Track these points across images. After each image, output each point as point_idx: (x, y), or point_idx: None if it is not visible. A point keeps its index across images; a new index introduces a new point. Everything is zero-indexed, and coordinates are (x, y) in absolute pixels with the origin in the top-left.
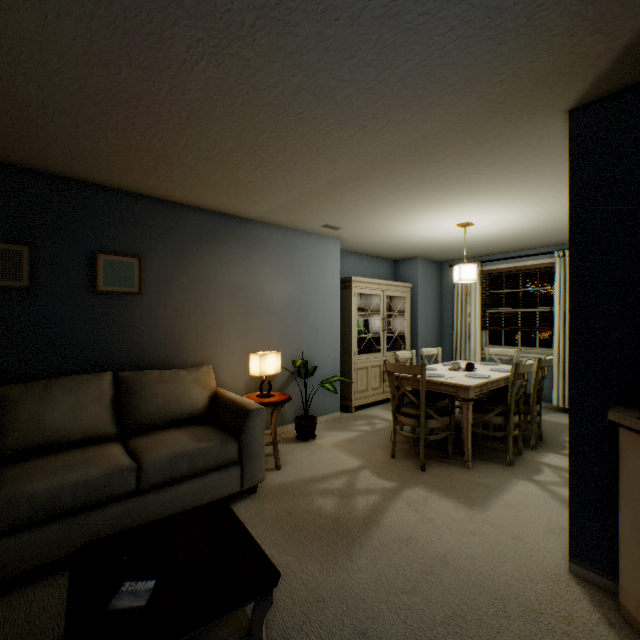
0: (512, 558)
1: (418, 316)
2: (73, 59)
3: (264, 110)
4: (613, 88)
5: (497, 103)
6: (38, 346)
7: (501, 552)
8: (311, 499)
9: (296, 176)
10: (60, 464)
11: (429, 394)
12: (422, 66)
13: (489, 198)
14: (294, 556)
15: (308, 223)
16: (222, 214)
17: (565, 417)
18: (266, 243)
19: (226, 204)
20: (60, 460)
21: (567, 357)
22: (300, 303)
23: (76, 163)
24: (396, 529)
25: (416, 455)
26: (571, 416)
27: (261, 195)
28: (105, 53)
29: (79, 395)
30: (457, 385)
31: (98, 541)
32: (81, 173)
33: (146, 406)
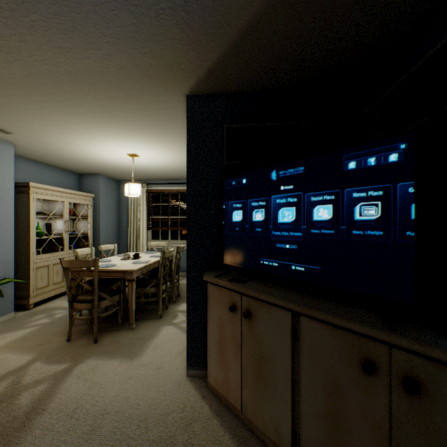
0: (156, 384)
1: (101, 220)
2: None
3: None
4: (206, 91)
5: (144, 69)
6: None
7: (149, 383)
8: None
9: None
10: None
11: (106, 280)
12: (77, 2)
13: (147, 139)
14: None
15: None
16: None
17: None
18: None
19: None
20: None
21: None
22: None
23: None
24: (63, 407)
25: (92, 332)
26: (188, 281)
27: None
28: None
29: None
30: (125, 271)
31: None
32: None
33: None
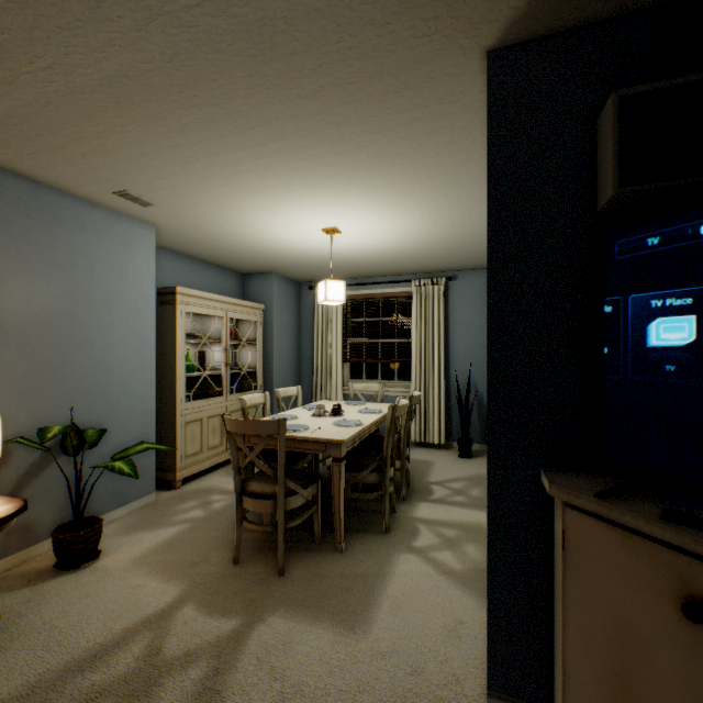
0: None
1: (273, 346)
2: None
3: None
4: (545, 26)
5: None
6: None
7: None
8: None
9: (13, 33)
10: None
11: (289, 451)
12: None
13: (365, 193)
14: None
15: (85, 181)
16: None
17: (423, 452)
18: None
19: None
20: None
21: (423, 389)
22: (72, 321)
23: None
24: None
25: (272, 548)
26: (491, 488)
27: None
28: None
29: None
30: (327, 441)
31: None
32: None
33: None
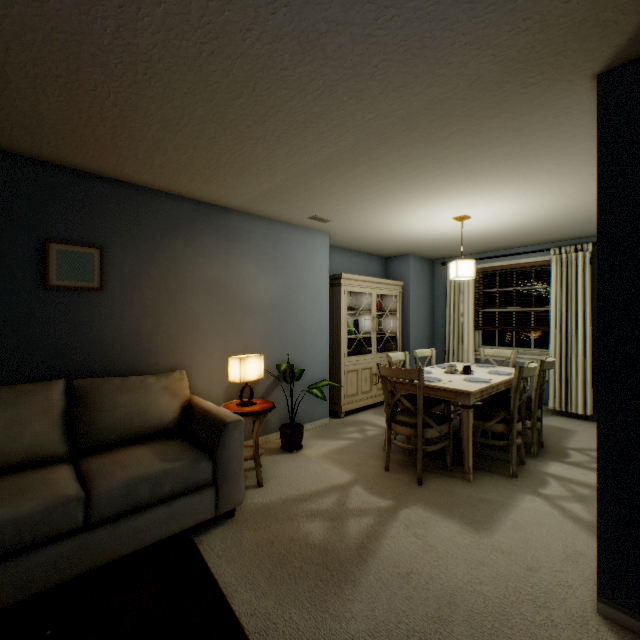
0: (530, 596)
1: (410, 316)
2: None
3: (238, 64)
4: None
5: (516, 62)
6: None
7: (516, 588)
8: (297, 524)
9: (280, 156)
10: None
11: (424, 399)
12: (433, 3)
13: (491, 187)
14: (276, 601)
15: (294, 214)
16: (198, 202)
17: (562, 420)
18: (248, 235)
19: (202, 190)
20: None
21: (564, 358)
22: (286, 301)
23: (17, 133)
24: (395, 560)
25: (412, 466)
26: (599, 431)
27: (241, 179)
28: None
29: (20, 409)
30: (457, 390)
31: (18, 605)
32: (26, 147)
33: (104, 420)
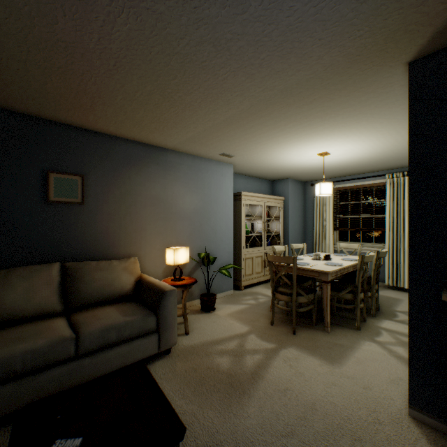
0: (365, 404)
1: (289, 220)
2: (16, 9)
3: (174, 59)
4: (444, 44)
5: (355, 55)
6: (1, 243)
7: (356, 400)
8: (212, 358)
9: (200, 115)
10: (14, 336)
11: (298, 277)
12: (299, 22)
13: (342, 134)
14: (198, 406)
15: (210, 152)
16: (146, 144)
17: (394, 293)
18: (179, 166)
19: (148, 137)
20: (14, 333)
21: (395, 250)
22: (204, 211)
23: (30, 102)
24: (276, 382)
25: (289, 322)
26: (410, 296)
27: (174, 130)
28: (42, 4)
29: (32, 281)
30: (319, 271)
31: (38, 402)
32: (35, 110)
33: (86, 289)
